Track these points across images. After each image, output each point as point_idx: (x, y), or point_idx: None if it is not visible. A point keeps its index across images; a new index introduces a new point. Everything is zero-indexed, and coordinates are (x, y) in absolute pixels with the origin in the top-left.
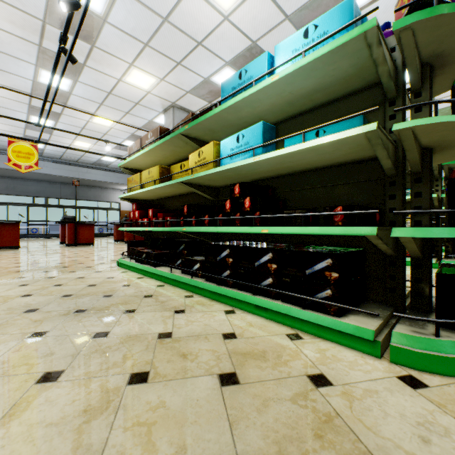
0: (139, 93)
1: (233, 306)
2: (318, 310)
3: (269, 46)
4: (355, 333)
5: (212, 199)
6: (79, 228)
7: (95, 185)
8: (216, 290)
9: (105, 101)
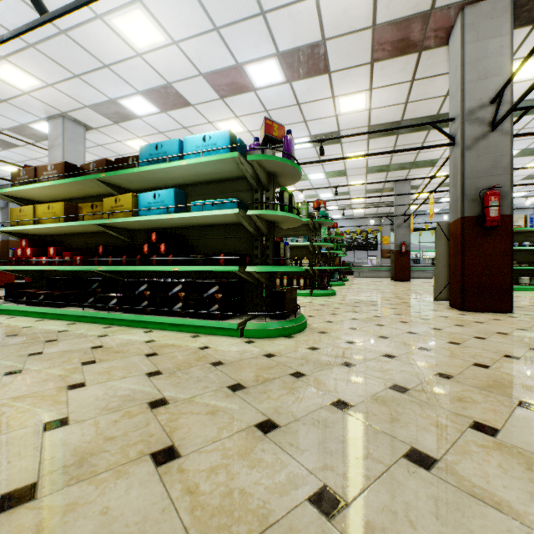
0: (10, 90)
1: (151, 328)
2: (211, 319)
3: (185, 91)
4: (229, 326)
5: (127, 240)
6: None
7: None
8: (135, 318)
9: None
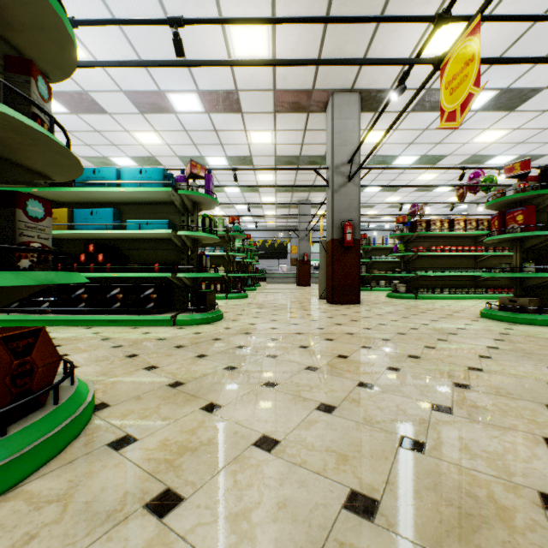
0: None
1: (90, 325)
2: (148, 314)
3: (103, 100)
4: (164, 319)
5: (54, 248)
6: None
7: None
8: (73, 318)
9: None
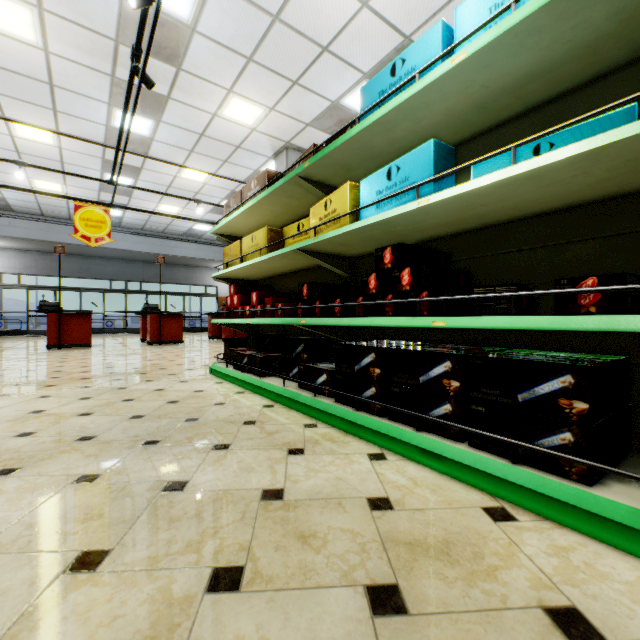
0: (241, 132)
1: (382, 446)
2: (544, 468)
3: None
4: (633, 522)
5: (345, 275)
6: (164, 321)
7: (186, 264)
8: (353, 418)
9: (196, 146)
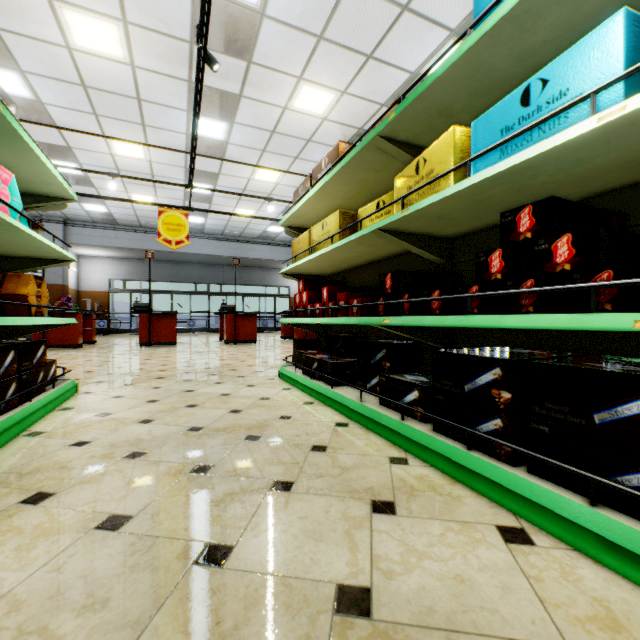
0: (311, 123)
1: (517, 513)
2: None
3: None
4: None
5: (438, 262)
6: (239, 320)
7: (260, 266)
8: (465, 461)
9: (268, 145)
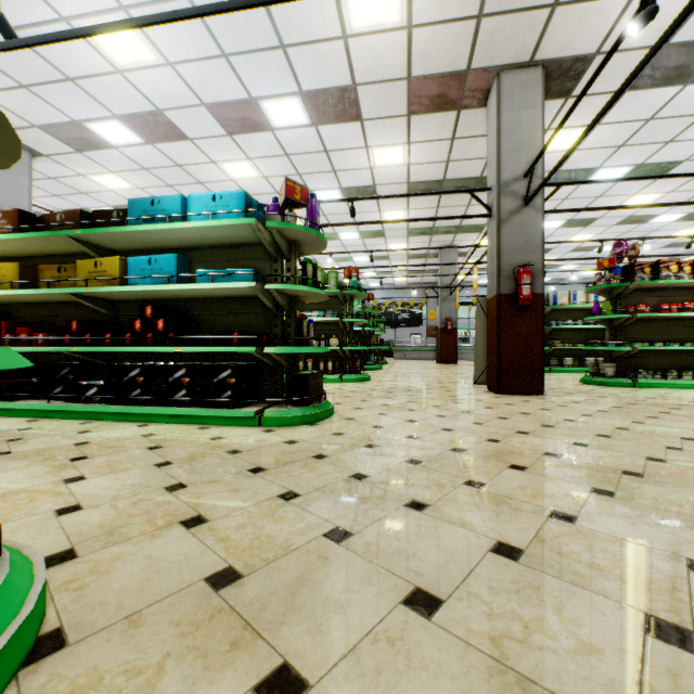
0: None
1: (146, 421)
2: (223, 407)
3: (181, 121)
4: (245, 415)
5: (108, 313)
6: None
7: None
8: (125, 410)
9: None
